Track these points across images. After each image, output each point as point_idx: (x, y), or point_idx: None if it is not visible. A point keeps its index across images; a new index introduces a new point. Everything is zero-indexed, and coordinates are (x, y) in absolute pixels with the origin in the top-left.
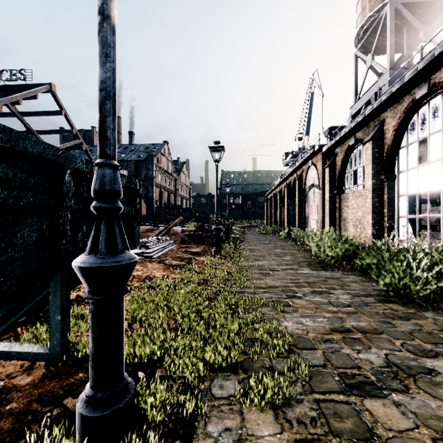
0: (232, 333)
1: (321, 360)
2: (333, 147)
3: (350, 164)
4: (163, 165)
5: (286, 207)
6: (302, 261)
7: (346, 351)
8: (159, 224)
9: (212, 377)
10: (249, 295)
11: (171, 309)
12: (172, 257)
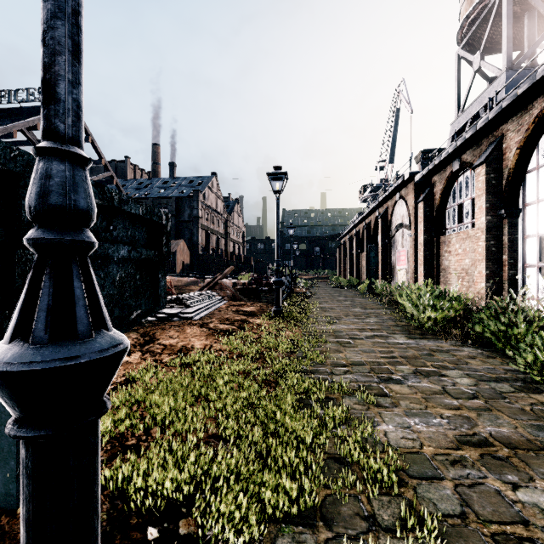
0: (304, 448)
1: (455, 504)
2: (429, 175)
3: (453, 196)
4: (210, 203)
5: (365, 253)
6: (393, 325)
7: (493, 486)
8: (206, 275)
9: (272, 536)
10: (324, 376)
11: (211, 403)
12: (218, 318)
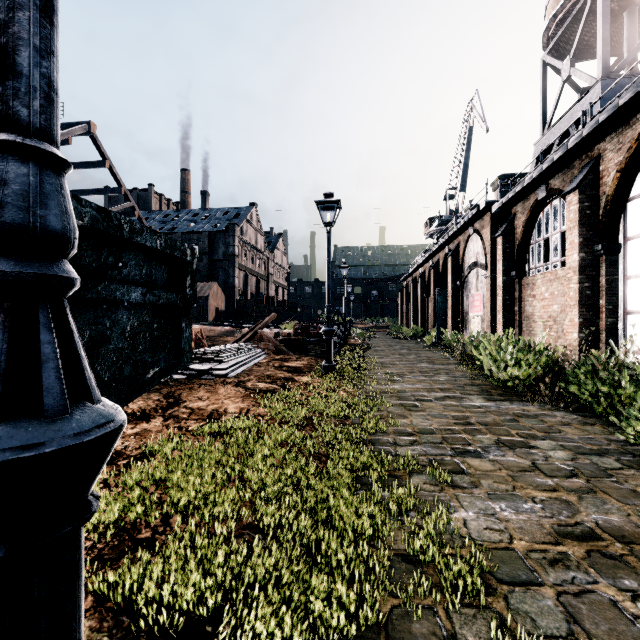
0: (364, 542)
1: (559, 620)
2: (509, 204)
3: (538, 230)
4: (249, 239)
5: (432, 298)
6: (467, 384)
7: (607, 594)
8: (243, 324)
9: None
10: (386, 448)
11: (246, 484)
12: (257, 375)
